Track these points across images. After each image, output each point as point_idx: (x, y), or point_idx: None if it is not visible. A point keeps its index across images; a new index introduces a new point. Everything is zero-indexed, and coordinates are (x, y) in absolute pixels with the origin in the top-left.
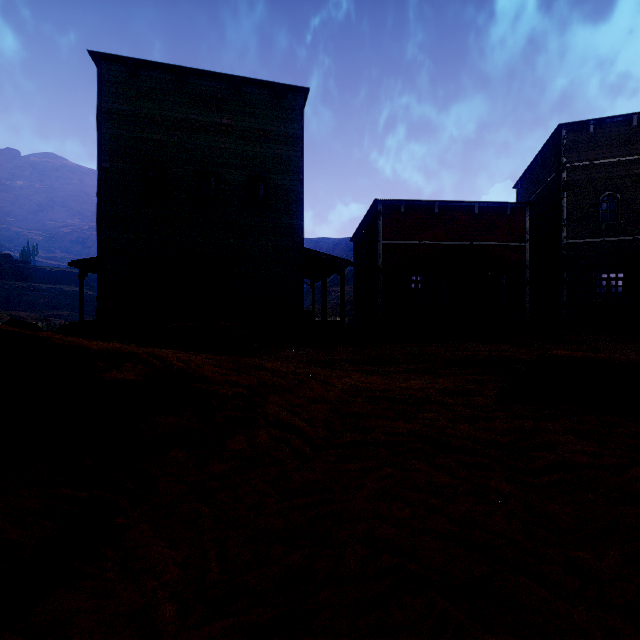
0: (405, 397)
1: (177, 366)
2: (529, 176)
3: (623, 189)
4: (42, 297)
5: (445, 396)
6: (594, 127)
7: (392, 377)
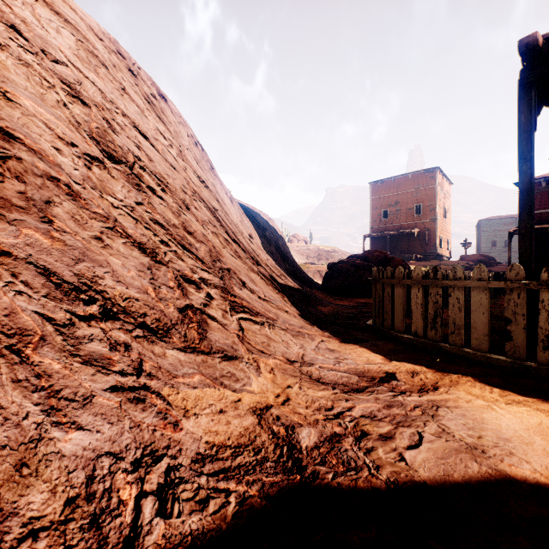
0: None
1: None
2: None
3: None
4: None
5: None
6: None
7: None
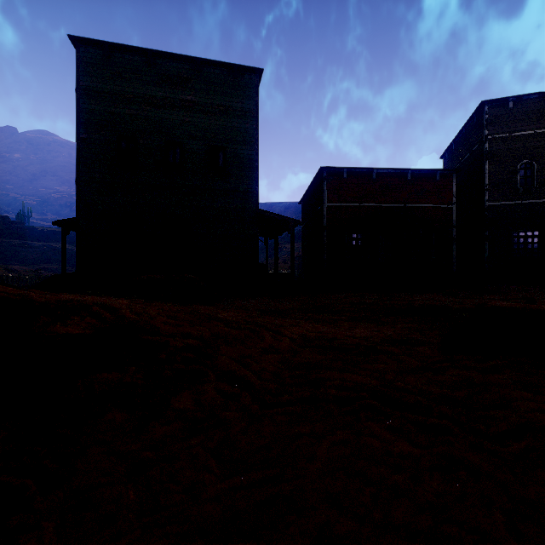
0: (352, 346)
1: (128, 318)
2: (455, 147)
3: (538, 158)
4: (35, 253)
5: (390, 345)
6: (513, 103)
7: (338, 325)
